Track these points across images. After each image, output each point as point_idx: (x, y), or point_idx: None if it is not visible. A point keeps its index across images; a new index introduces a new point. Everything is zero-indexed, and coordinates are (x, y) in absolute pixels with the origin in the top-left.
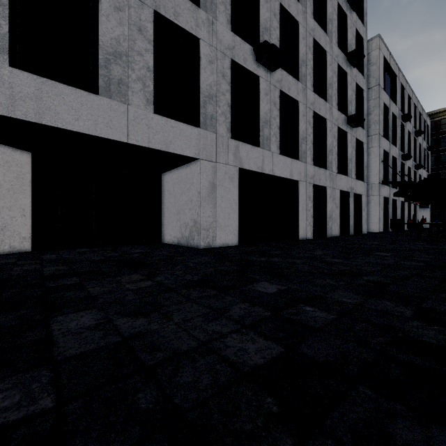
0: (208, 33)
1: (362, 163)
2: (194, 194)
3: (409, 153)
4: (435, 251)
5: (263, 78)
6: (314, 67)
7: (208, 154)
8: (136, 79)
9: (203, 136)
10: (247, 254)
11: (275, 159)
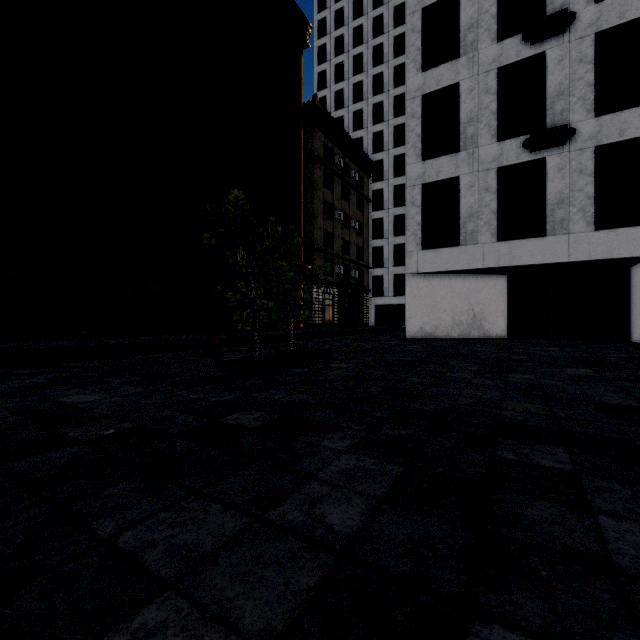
0: None
1: None
2: None
3: None
4: None
5: None
6: None
7: None
8: (577, 211)
9: None
10: None
11: None
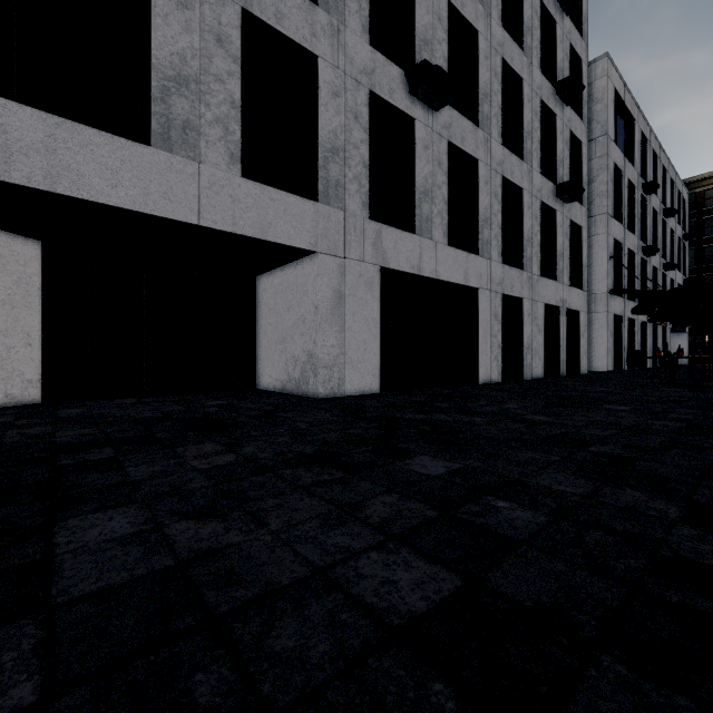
0: (332, 46)
1: (580, 260)
2: (308, 309)
3: (655, 245)
4: (701, 403)
5: (421, 121)
6: (503, 104)
7: (330, 244)
8: (214, 121)
9: (323, 215)
10: (394, 407)
11: (440, 253)
